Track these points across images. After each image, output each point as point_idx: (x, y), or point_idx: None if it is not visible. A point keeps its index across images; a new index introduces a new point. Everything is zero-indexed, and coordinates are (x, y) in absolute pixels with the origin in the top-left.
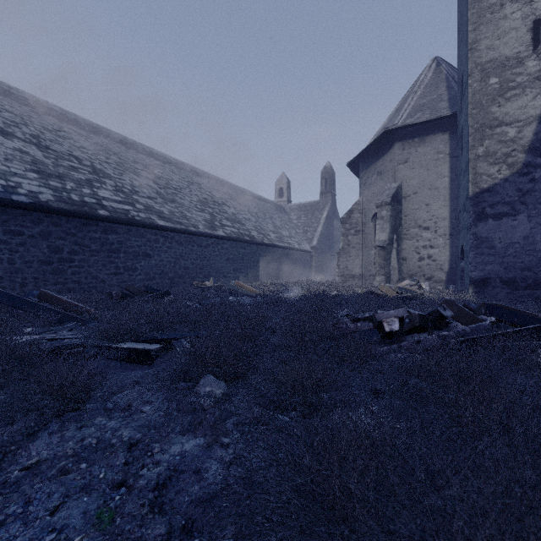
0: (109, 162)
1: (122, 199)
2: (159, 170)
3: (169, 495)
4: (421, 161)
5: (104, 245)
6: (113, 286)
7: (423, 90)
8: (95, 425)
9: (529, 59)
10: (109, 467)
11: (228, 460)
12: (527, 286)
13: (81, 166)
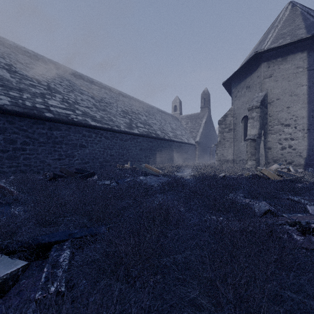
0: (61, 84)
1: (66, 107)
2: (97, 91)
3: None
4: (283, 75)
5: (50, 138)
6: (57, 168)
7: (282, 24)
8: None
9: None
10: None
11: None
12: None
13: (39, 84)
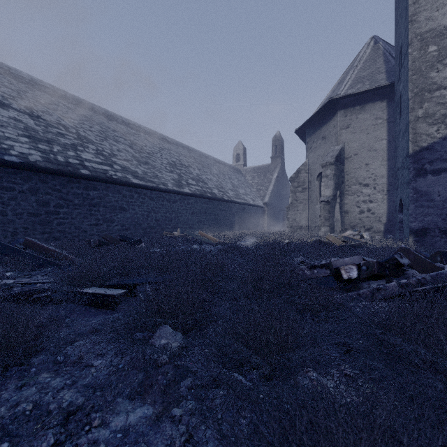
0: (92, 130)
1: (102, 161)
2: (135, 137)
3: None
4: (361, 126)
5: (85, 200)
6: (94, 235)
7: (362, 64)
8: (38, 384)
9: None
10: None
11: (178, 444)
12: None
13: (67, 132)
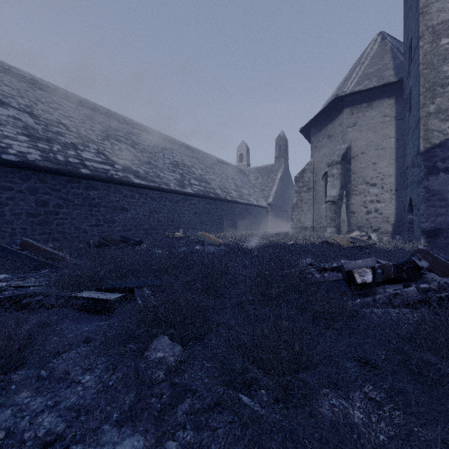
0: (93, 130)
1: (103, 160)
2: (137, 137)
3: None
4: (368, 124)
5: (86, 200)
6: (94, 236)
7: (369, 60)
8: (15, 405)
9: None
10: None
11: None
12: None
13: (68, 132)
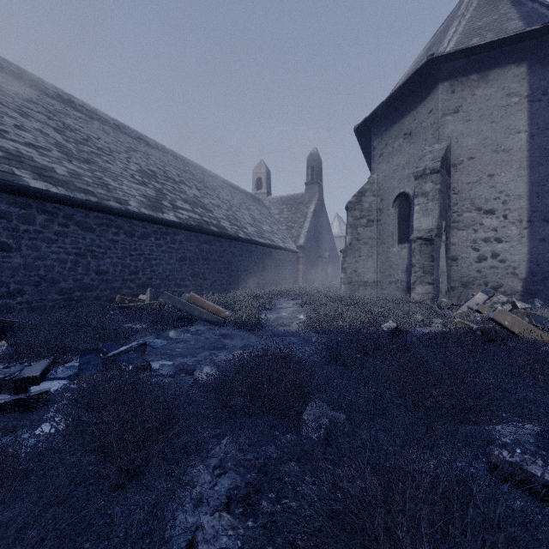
0: None
1: None
2: (77, 122)
3: None
4: (481, 110)
5: None
6: None
7: (473, 11)
8: None
9: None
10: None
11: None
12: None
13: None
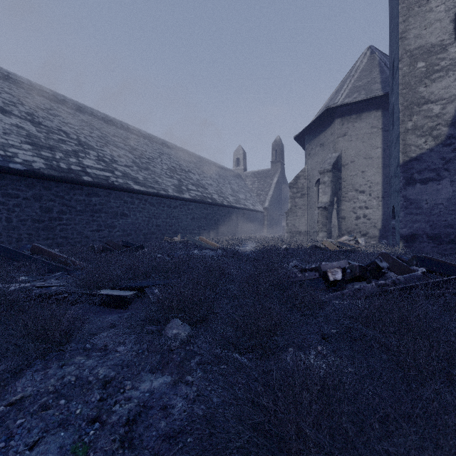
0: (92, 136)
1: (104, 167)
2: (135, 143)
3: (138, 430)
4: (357, 135)
5: (88, 206)
6: (96, 241)
7: (359, 74)
8: (75, 364)
9: (452, 46)
10: (85, 404)
11: (192, 397)
12: (450, 241)
13: (69, 139)
